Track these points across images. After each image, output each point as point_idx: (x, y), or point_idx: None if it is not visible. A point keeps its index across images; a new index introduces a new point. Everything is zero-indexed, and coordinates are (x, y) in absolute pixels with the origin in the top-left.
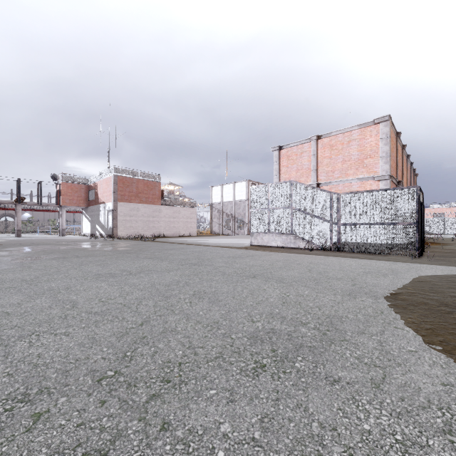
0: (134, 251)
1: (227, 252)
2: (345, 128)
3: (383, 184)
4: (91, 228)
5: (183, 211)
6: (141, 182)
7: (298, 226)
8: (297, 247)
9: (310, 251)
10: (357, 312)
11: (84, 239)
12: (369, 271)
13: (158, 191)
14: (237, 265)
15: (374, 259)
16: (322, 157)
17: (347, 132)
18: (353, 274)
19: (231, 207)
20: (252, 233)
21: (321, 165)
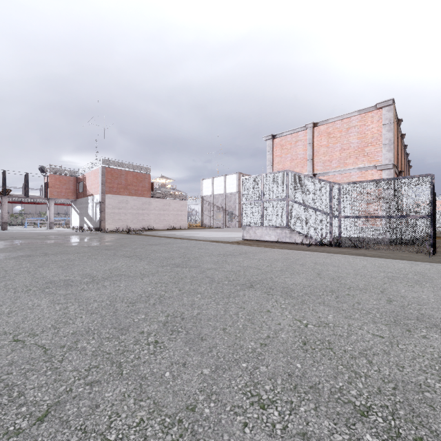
0: (114, 247)
1: (217, 248)
2: (344, 114)
3: (386, 174)
4: (80, 221)
5: (173, 204)
6: (130, 173)
7: (294, 219)
8: (293, 242)
9: (308, 246)
10: (437, 370)
11: (70, 232)
12: (394, 276)
13: (148, 183)
14: (229, 266)
15: (385, 257)
16: (318, 145)
17: (345, 118)
18: (377, 281)
19: (222, 200)
20: (244, 226)
21: (318, 154)
